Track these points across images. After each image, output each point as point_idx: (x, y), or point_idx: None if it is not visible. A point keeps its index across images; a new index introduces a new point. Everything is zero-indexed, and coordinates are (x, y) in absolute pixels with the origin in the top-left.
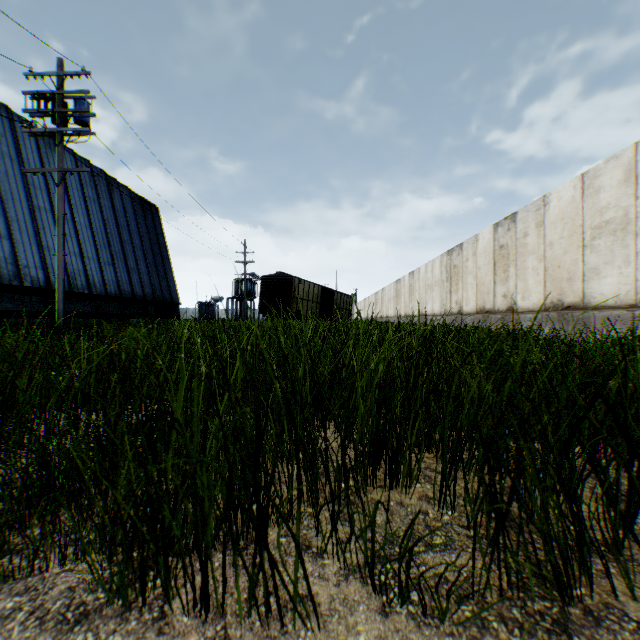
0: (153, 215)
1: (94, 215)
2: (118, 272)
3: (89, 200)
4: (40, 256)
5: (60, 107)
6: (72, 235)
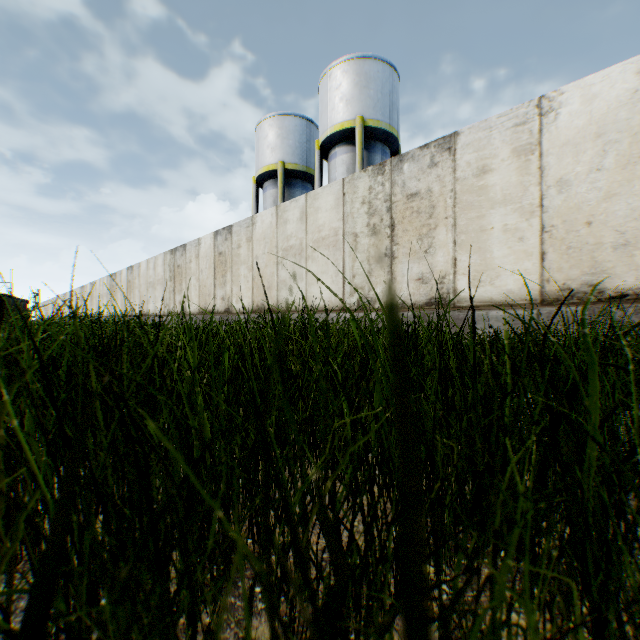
0: None
1: None
2: None
3: None
4: None
5: None
6: None
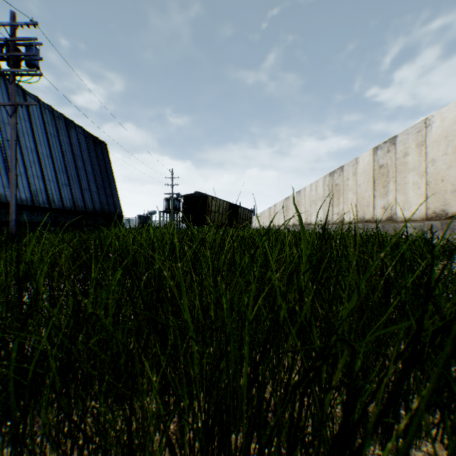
0: (102, 149)
1: (54, 147)
2: (73, 191)
3: (50, 136)
4: (7, 178)
5: (13, 52)
6: (35, 162)
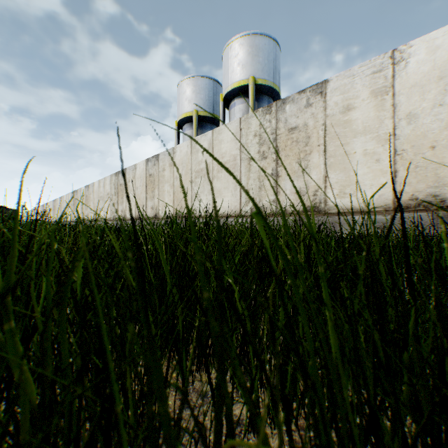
0: None
1: None
2: None
3: None
4: None
5: None
6: None
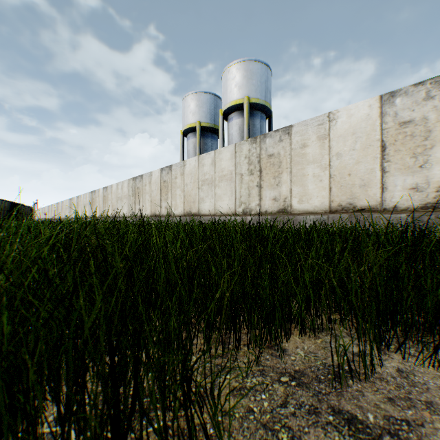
0: None
1: None
2: None
3: None
4: None
5: None
6: None
